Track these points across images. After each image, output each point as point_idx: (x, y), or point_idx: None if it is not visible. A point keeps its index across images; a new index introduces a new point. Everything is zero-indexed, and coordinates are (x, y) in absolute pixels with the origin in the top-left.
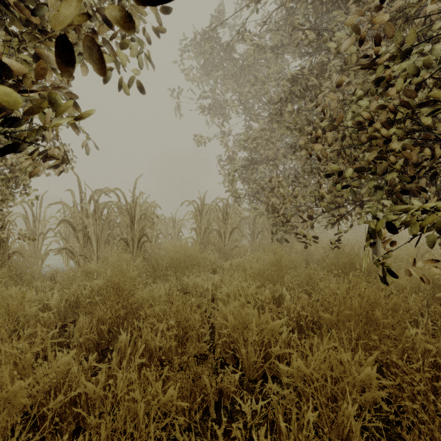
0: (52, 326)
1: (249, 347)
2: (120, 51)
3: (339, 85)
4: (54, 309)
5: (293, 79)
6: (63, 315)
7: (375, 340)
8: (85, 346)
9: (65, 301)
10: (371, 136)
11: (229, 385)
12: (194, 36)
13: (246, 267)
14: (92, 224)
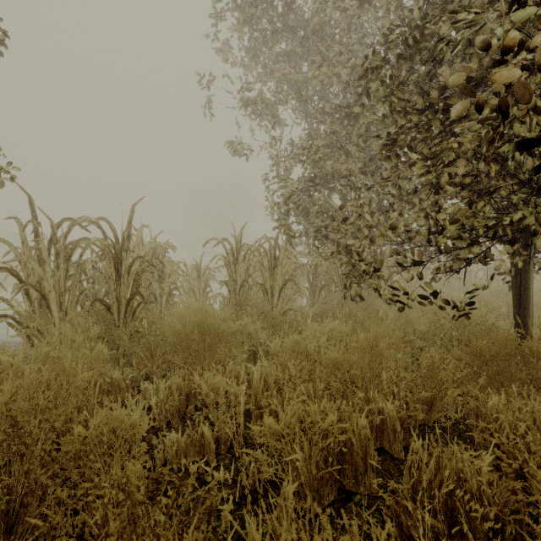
0: None
1: None
2: None
3: None
4: None
5: (385, 34)
6: None
7: None
8: None
9: None
10: None
11: None
12: None
13: (309, 351)
14: (51, 275)
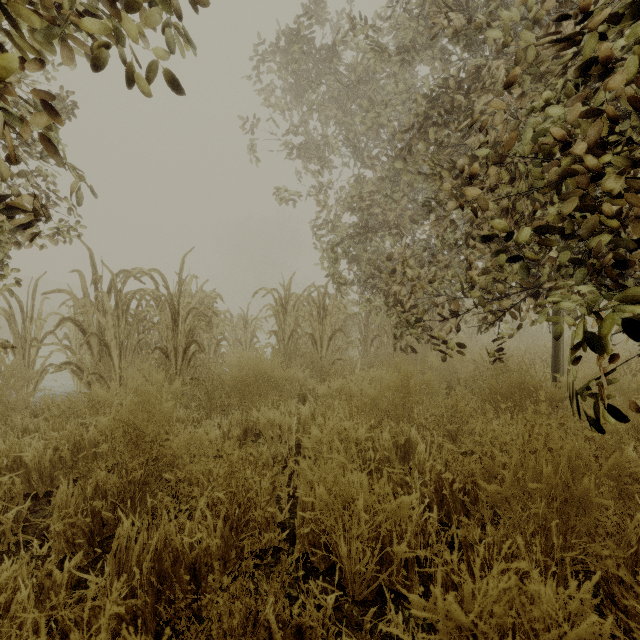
0: (19, 499)
1: (354, 544)
2: (127, 19)
3: (510, 83)
4: (30, 466)
5: (427, 97)
6: (48, 475)
7: (581, 534)
8: (65, 537)
9: (52, 451)
10: (568, 168)
11: (315, 623)
12: (276, 39)
13: (353, 393)
14: (112, 325)
